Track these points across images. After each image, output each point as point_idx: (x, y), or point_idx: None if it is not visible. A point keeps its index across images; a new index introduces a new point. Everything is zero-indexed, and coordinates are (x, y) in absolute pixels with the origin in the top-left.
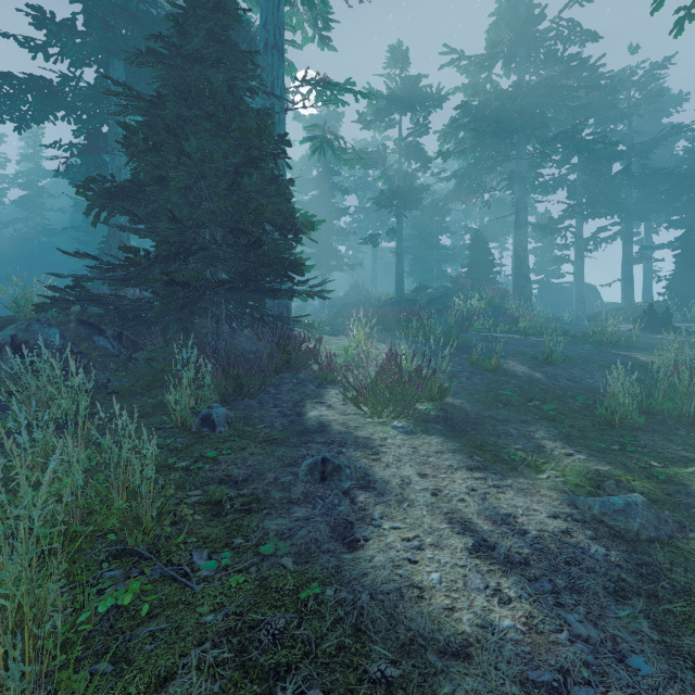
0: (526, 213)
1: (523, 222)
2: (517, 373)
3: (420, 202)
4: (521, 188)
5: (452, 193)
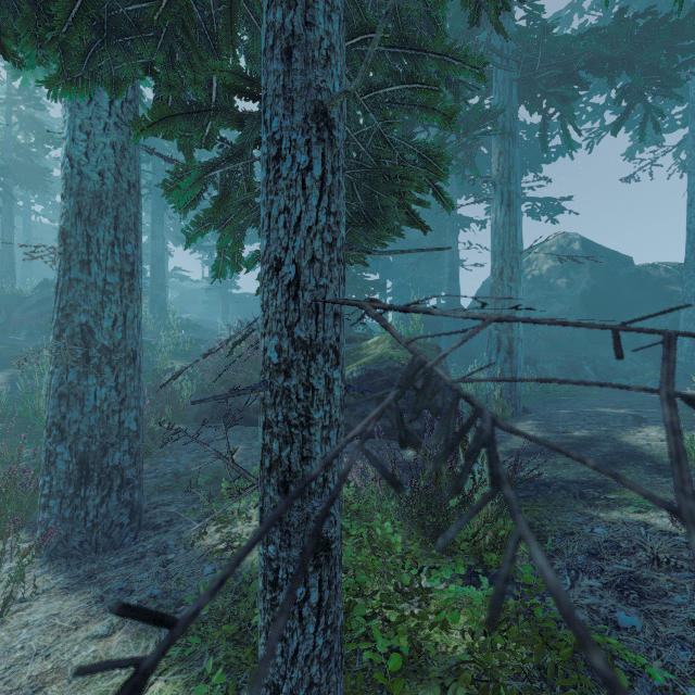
0: (161, 226)
1: (159, 233)
2: None
3: (47, 185)
4: (157, 201)
5: None
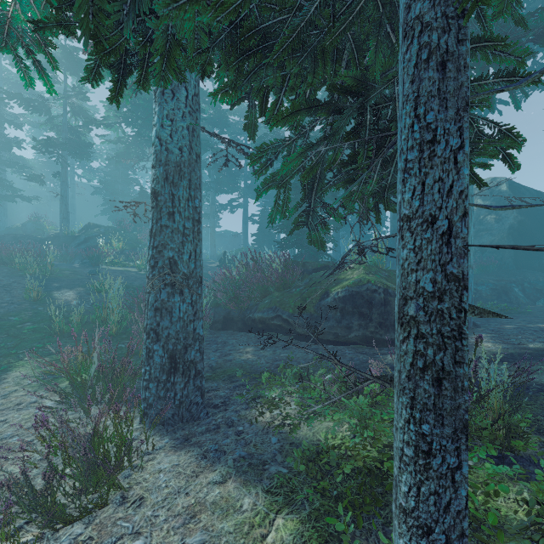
0: None
1: None
2: (59, 300)
3: (89, 155)
4: None
5: (122, 154)
